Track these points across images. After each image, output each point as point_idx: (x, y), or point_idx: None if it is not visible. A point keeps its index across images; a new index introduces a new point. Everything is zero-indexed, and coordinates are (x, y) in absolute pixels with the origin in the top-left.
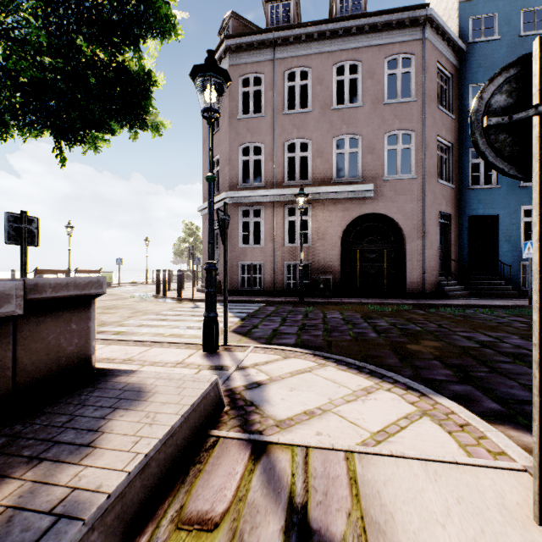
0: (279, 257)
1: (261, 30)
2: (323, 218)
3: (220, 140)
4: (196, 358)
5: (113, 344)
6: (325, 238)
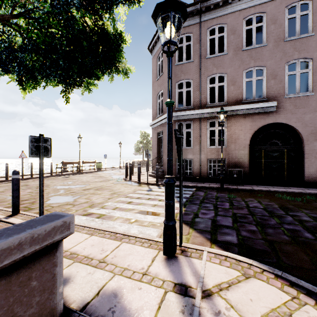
0: (203, 155)
1: (191, 4)
2: (236, 128)
3: (163, 80)
4: (158, 266)
5: (94, 234)
6: (237, 142)
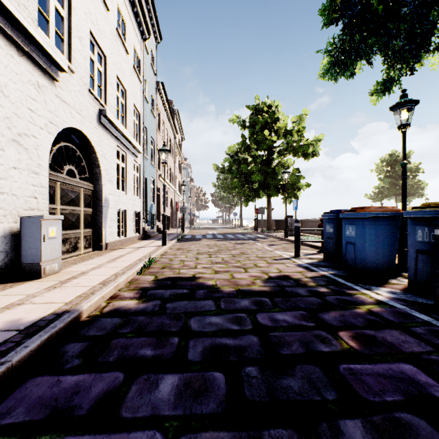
0: None
1: None
2: None
3: None
4: None
5: None
6: None
